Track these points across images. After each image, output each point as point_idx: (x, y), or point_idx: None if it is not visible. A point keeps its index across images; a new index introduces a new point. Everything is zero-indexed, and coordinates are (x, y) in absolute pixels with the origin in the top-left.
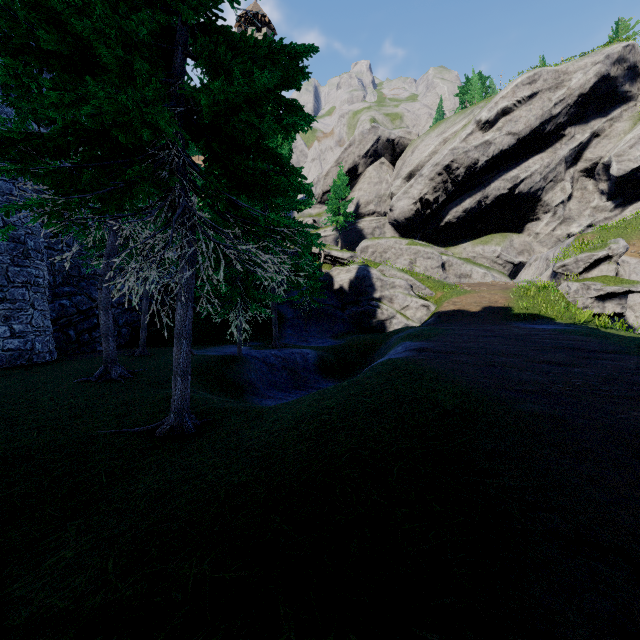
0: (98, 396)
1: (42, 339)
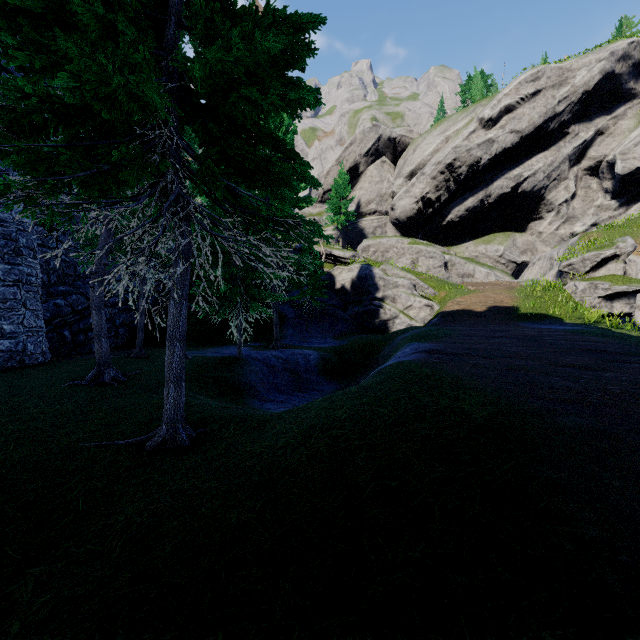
0: (87, 402)
1: (34, 340)
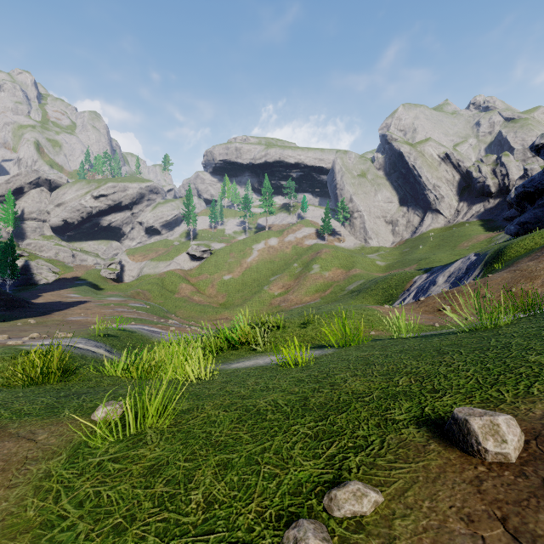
0: None
1: None
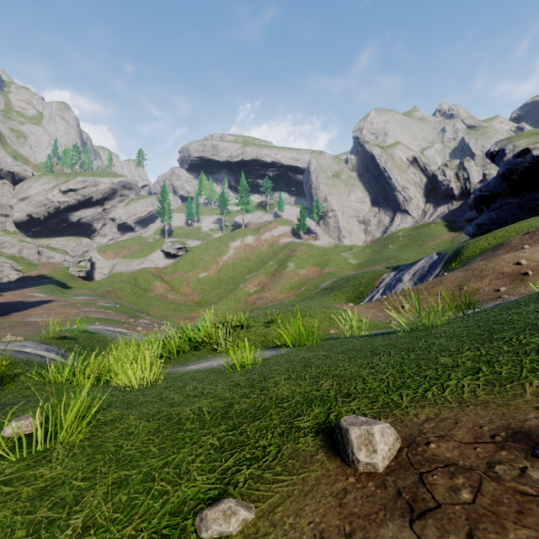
0: None
1: None
